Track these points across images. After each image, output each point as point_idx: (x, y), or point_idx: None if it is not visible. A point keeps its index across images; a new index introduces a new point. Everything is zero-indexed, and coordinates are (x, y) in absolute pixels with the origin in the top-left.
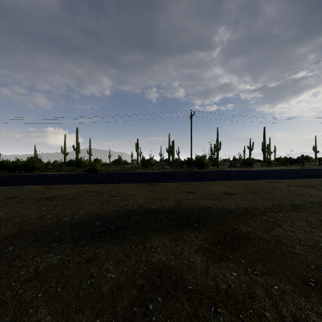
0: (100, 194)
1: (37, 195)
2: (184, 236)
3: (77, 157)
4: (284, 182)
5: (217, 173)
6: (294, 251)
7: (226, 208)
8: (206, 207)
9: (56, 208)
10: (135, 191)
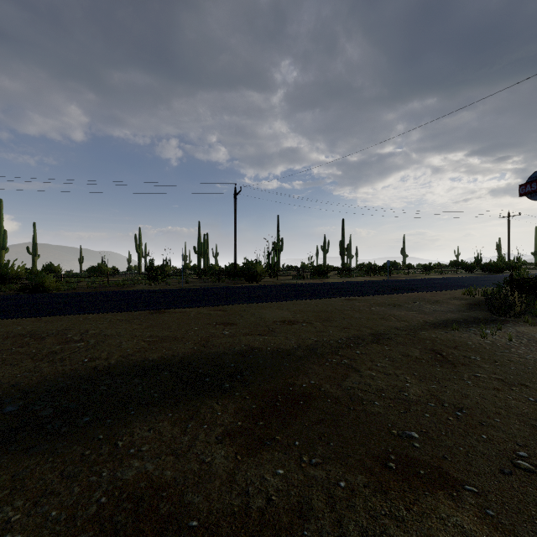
0: (39, 339)
1: None
2: (203, 409)
3: None
4: (366, 300)
5: (275, 289)
6: (372, 411)
7: (282, 347)
8: (249, 349)
9: None
10: (120, 328)
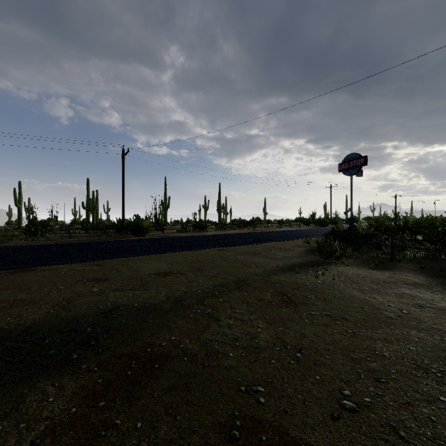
0: None
1: None
2: (29, 398)
3: None
4: (234, 249)
5: (158, 242)
6: (225, 365)
7: (150, 302)
8: (114, 307)
9: None
10: None
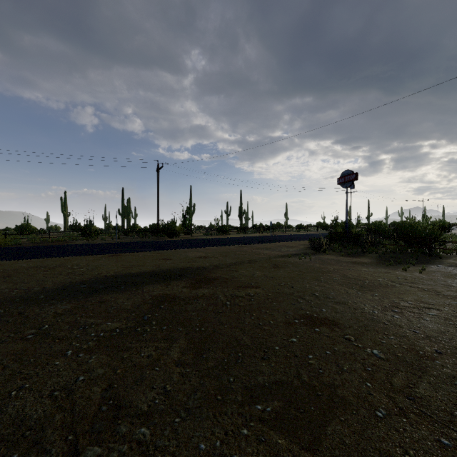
0: (52, 268)
1: None
2: (172, 283)
3: None
4: (251, 246)
5: (191, 242)
6: (240, 280)
7: (202, 266)
8: (185, 267)
9: None
10: (99, 262)
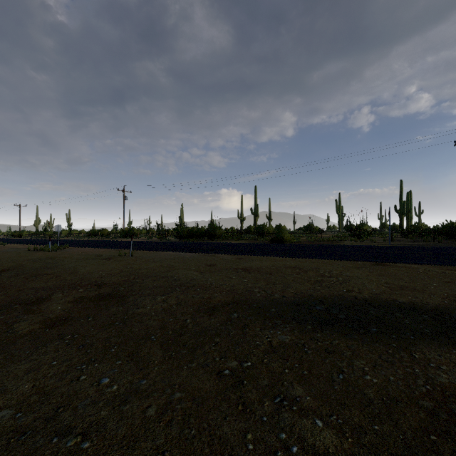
0: (304, 271)
1: (233, 265)
2: None
3: (255, 223)
4: None
5: None
6: None
7: None
8: None
9: (258, 282)
10: (355, 272)
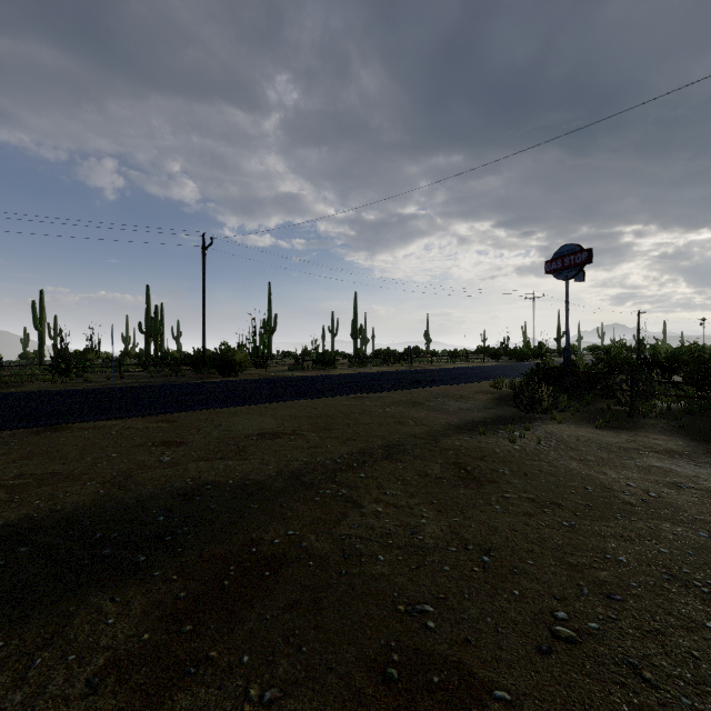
0: None
1: None
2: (79, 619)
3: None
4: (380, 397)
5: (259, 386)
6: (373, 573)
7: (253, 477)
8: (198, 486)
9: None
10: None
